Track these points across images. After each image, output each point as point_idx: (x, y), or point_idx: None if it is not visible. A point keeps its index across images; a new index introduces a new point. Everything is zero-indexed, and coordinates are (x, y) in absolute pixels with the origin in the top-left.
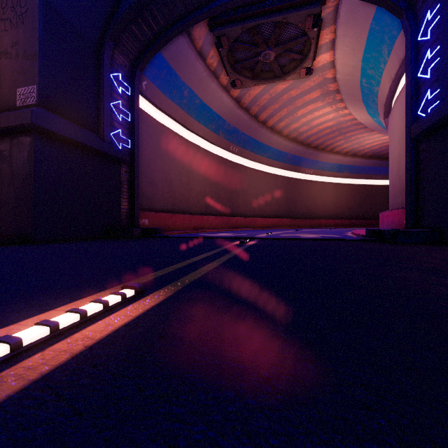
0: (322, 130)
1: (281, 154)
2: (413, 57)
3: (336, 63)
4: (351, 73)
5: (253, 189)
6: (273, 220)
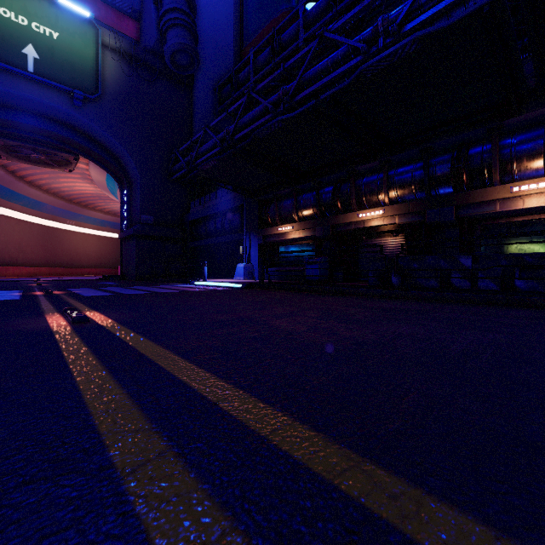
0: (84, 193)
1: (39, 204)
2: (122, 203)
3: (91, 173)
4: (101, 181)
5: (3, 236)
6: (29, 269)
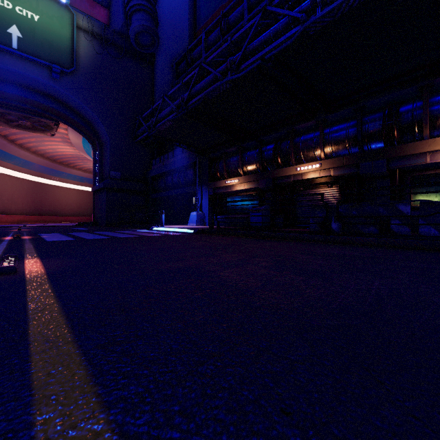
0: (65, 155)
1: (28, 163)
2: (95, 162)
3: (69, 137)
4: (78, 143)
5: None
6: (20, 217)
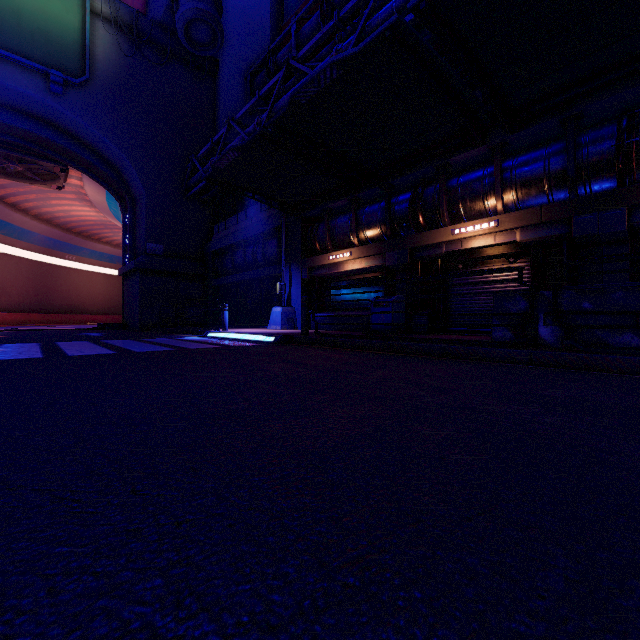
0: (85, 221)
1: (27, 233)
2: (124, 229)
3: (87, 191)
4: (101, 202)
5: None
6: (14, 316)
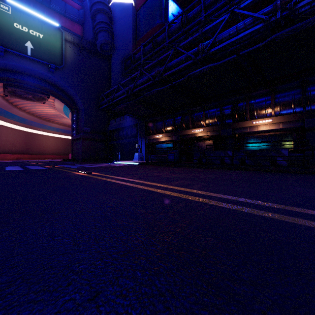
0: (48, 114)
1: (23, 119)
2: (73, 121)
3: (55, 104)
4: (60, 108)
5: (5, 137)
6: (18, 155)
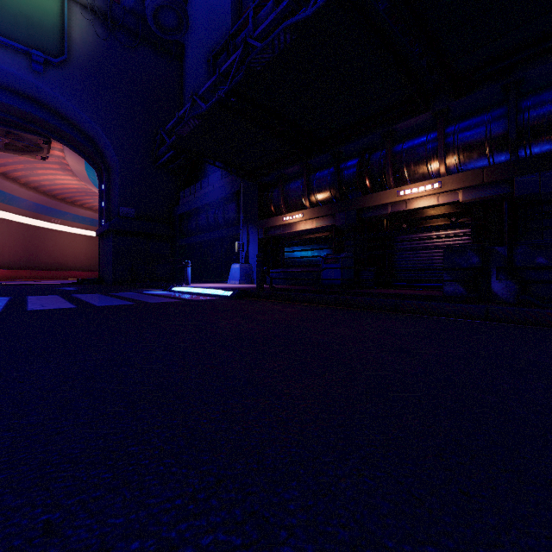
0: (68, 188)
1: (17, 199)
2: (101, 195)
3: (68, 162)
4: (81, 171)
5: None
6: (5, 272)
